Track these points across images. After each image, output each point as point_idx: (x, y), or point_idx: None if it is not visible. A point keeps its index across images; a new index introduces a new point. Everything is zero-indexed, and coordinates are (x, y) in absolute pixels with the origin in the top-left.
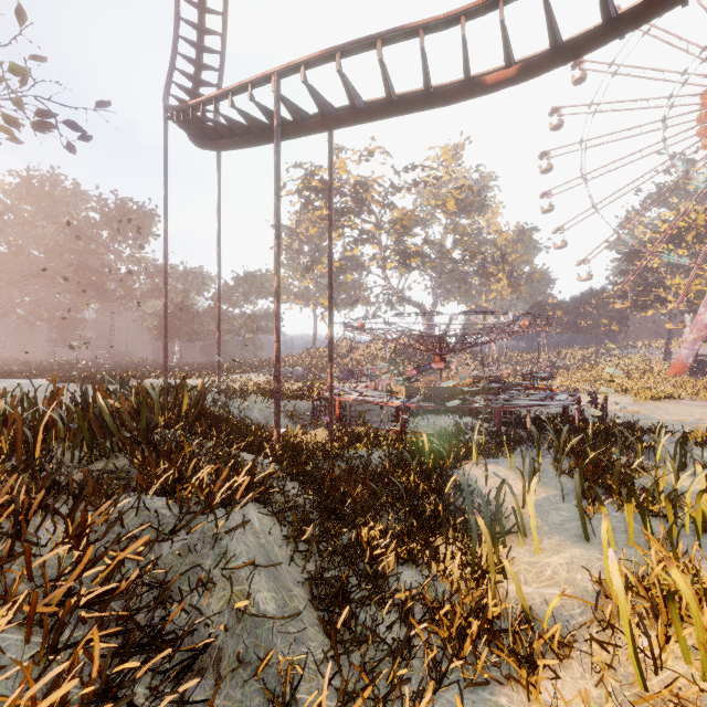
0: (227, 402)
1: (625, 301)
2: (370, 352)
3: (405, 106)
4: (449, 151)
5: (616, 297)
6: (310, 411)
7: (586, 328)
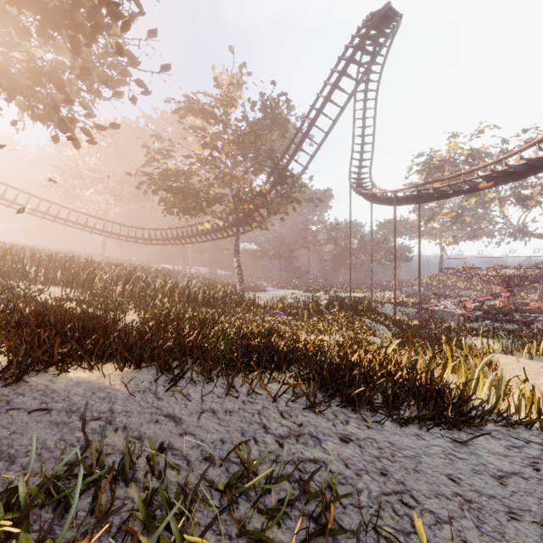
0: (375, 306)
1: None
2: (486, 278)
3: (446, 197)
4: None
5: None
6: (416, 313)
7: None
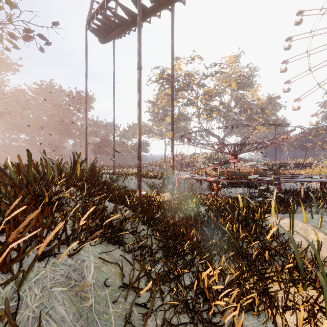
0: (117, 178)
1: None
2: (192, 160)
3: None
4: (232, 58)
5: None
6: (161, 184)
7: (308, 147)
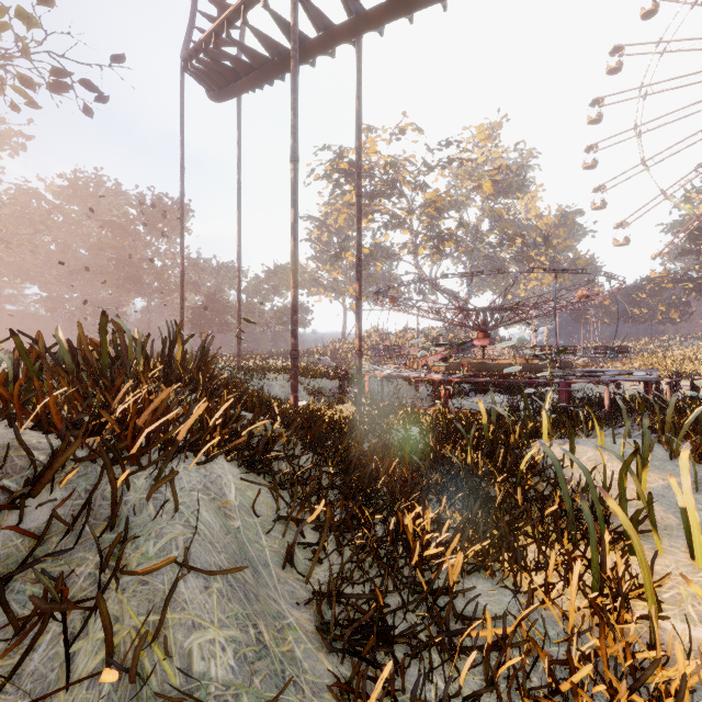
0: (245, 378)
1: (687, 285)
2: (401, 342)
3: None
4: (484, 131)
5: (677, 281)
6: (337, 389)
7: (639, 317)
